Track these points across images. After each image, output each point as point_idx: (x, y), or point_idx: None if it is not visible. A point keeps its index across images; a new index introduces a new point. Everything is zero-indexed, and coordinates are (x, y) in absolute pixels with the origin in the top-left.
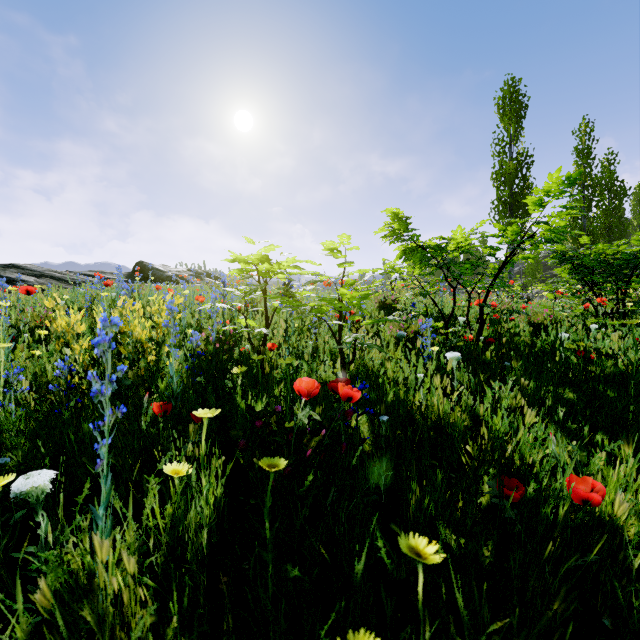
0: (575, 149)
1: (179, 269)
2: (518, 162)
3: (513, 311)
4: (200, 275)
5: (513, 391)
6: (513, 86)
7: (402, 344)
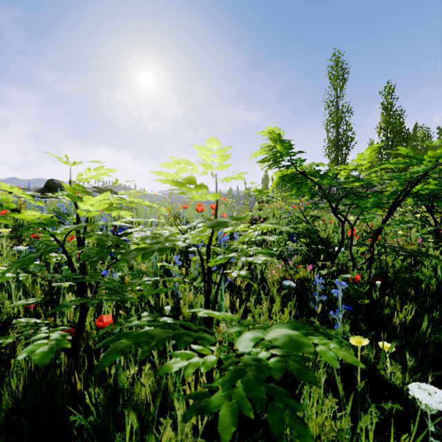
0: (382, 104)
1: (85, 186)
2: (343, 112)
3: (368, 232)
4: (102, 191)
5: (440, 369)
6: (339, 57)
7: (293, 303)
